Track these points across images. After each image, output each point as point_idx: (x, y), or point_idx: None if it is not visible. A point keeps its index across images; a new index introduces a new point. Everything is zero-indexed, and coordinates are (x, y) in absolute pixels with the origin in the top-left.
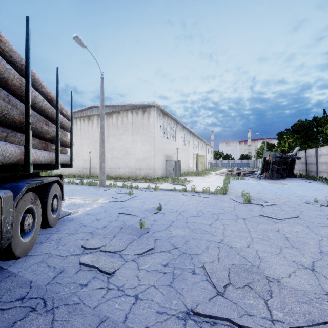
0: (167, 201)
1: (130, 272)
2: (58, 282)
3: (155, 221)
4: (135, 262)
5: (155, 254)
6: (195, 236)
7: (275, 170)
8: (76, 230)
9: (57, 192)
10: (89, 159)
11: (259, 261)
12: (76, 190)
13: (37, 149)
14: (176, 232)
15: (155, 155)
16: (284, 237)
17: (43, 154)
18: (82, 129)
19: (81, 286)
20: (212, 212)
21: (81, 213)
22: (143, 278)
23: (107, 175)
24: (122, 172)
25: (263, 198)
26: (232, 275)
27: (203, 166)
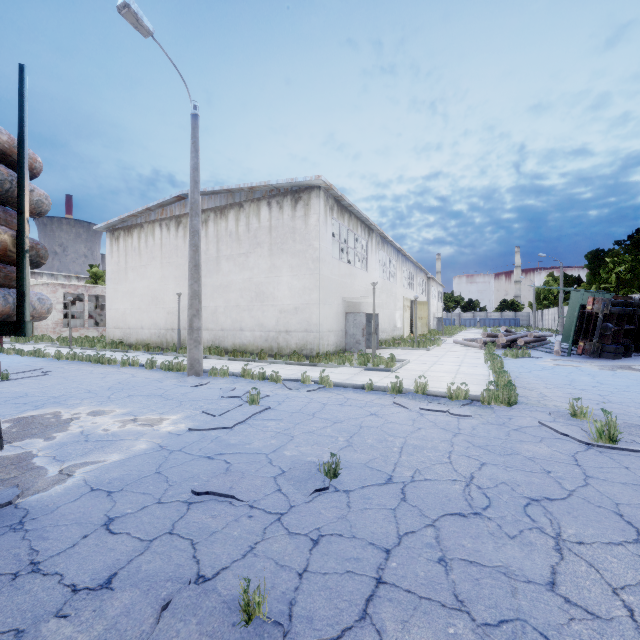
0: (355, 430)
1: None
2: None
3: (314, 543)
4: None
5: None
6: None
7: (610, 336)
8: None
9: None
10: (178, 309)
11: None
12: (127, 384)
13: None
14: None
15: (320, 300)
16: None
17: None
18: (165, 245)
19: None
20: (518, 490)
21: (73, 485)
22: None
23: (217, 344)
24: (248, 340)
25: (636, 420)
26: None
27: (424, 324)
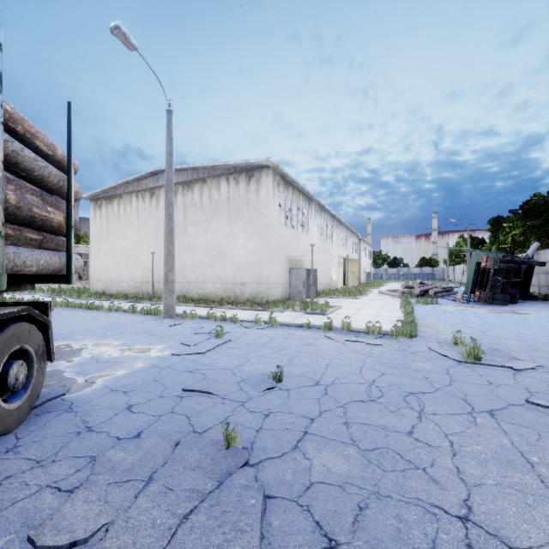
0: (295, 354)
1: None
2: None
3: (266, 415)
4: None
5: None
6: (381, 482)
7: (500, 287)
8: (58, 449)
9: (28, 344)
10: (152, 265)
11: None
12: (117, 325)
13: None
14: (324, 463)
15: (269, 258)
16: None
17: None
18: (141, 212)
19: None
20: (403, 388)
21: (98, 388)
22: None
23: (184, 294)
24: (210, 290)
25: (500, 347)
26: None
27: (356, 278)
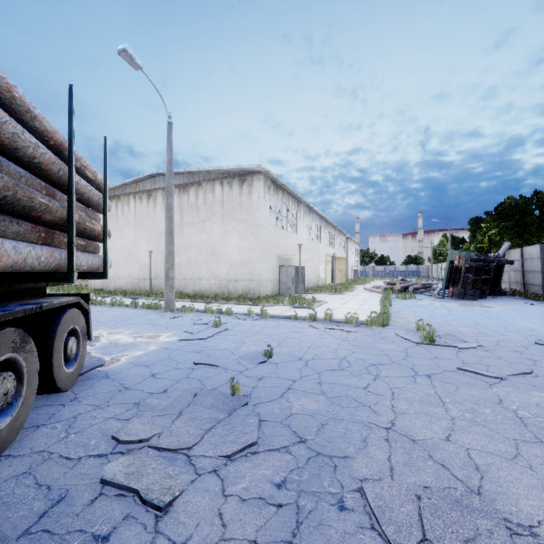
0: (283, 339)
1: (206, 503)
2: (48, 529)
3: (259, 379)
4: (217, 477)
5: (258, 457)
6: (338, 412)
7: (471, 283)
8: (108, 399)
9: (77, 325)
10: (150, 263)
11: (478, 477)
12: (123, 317)
13: (28, 242)
14: (301, 404)
15: (261, 257)
16: (516, 417)
17: (37, 251)
18: (138, 213)
19: (95, 542)
20: (367, 361)
21: (124, 363)
22: (233, 519)
23: (180, 290)
24: (205, 287)
25: (455, 333)
26: (428, 518)
27: (343, 275)
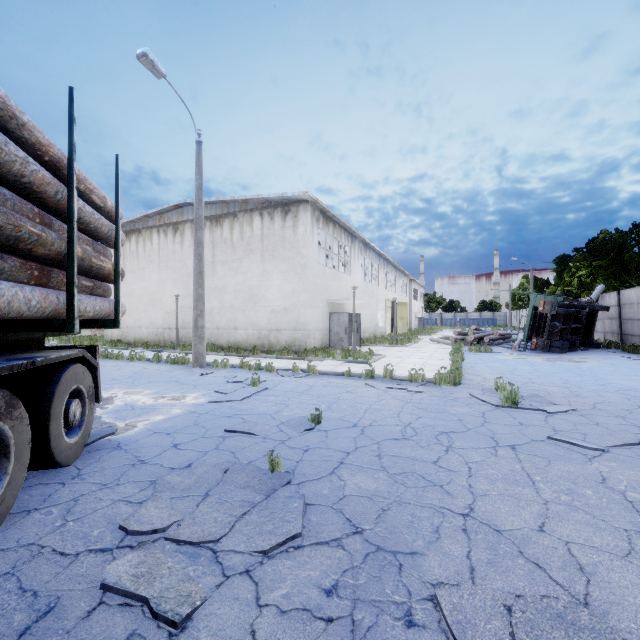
0: (334, 401)
1: (235, 616)
2: None
3: (305, 450)
4: (250, 579)
5: (303, 553)
6: (403, 494)
7: (558, 334)
8: (119, 476)
9: (82, 385)
10: (176, 309)
11: (584, 581)
12: (143, 374)
13: (17, 282)
14: (356, 483)
15: (307, 302)
16: (626, 501)
17: (26, 293)
18: (163, 250)
19: None
20: (437, 428)
21: (141, 430)
22: (269, 638)
23: (212, 342)
24: (242, 337)
25: (542, 393)
26: (522, 639)
27: (405, 324)
